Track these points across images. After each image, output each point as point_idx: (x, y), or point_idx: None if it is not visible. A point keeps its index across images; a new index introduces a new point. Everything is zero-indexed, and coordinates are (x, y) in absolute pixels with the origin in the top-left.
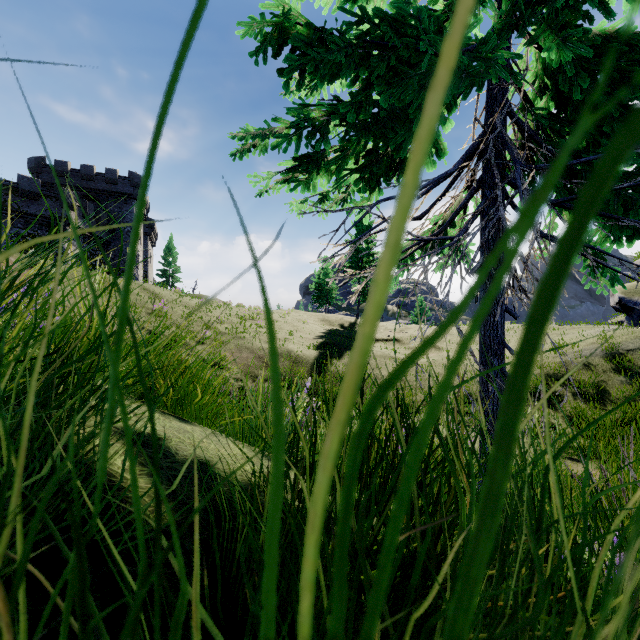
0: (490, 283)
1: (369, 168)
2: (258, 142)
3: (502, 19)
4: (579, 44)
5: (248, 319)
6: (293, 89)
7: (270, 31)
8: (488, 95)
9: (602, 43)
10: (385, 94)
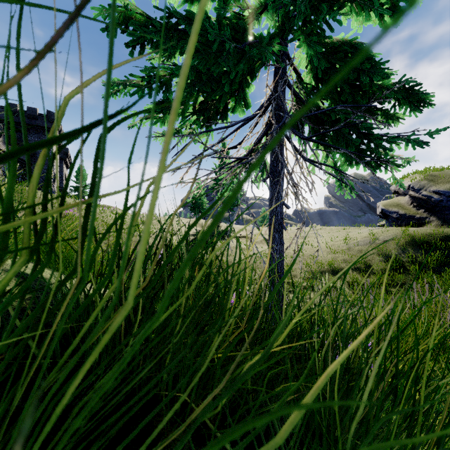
0: (274, 187)
1: (201, 112)
2: (122, 89)
3: (277, 25)
4: (316, 45)
5: (140, 222)
6: (155, 57)
7: (117, 16)
8: (274, 71)
9: (341, 46)
10: (194, 63)
